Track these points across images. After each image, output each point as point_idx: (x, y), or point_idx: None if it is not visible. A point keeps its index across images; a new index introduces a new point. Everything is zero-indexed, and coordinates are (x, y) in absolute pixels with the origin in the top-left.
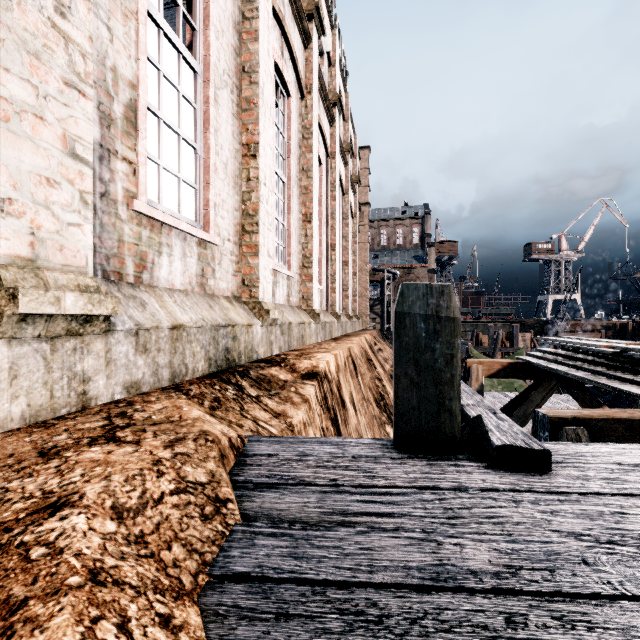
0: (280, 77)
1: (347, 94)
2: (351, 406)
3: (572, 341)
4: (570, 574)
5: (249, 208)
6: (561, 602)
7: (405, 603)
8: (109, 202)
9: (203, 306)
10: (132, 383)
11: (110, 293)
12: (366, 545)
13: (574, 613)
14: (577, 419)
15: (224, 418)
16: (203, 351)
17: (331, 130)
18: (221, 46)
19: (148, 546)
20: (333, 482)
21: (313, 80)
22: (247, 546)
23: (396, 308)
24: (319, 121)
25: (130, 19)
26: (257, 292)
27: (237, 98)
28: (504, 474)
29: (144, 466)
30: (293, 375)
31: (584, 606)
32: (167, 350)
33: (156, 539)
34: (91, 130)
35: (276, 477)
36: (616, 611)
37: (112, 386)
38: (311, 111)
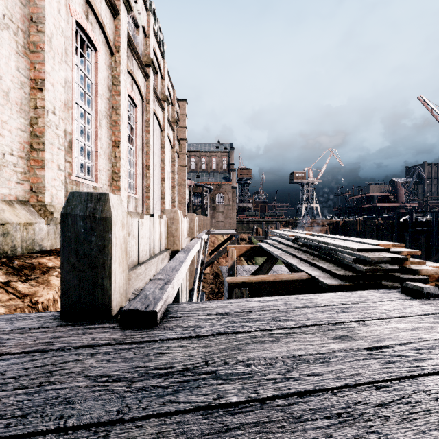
0: (86, 34)
1: (164, 60)
2: None
3: (280, 232)
4: (38, 416)
5: (36, 130)
6: None
7: None
8: None
9: None
10: None
11: None
12: None
13: None
14: (244, 283)
15: None
16: None
17: (146, 83)
18: None
19: None
20: None
21: (121, 43)
22: None
23: (62, 210)
24: (132, 74)
25: None
26: (43, 197)
27: (24, 41)
28: (118, 331)
29: None
30: None
31: None
32: None
33: None
34: None
35: None
36: None
37: None
38: (119, 65)
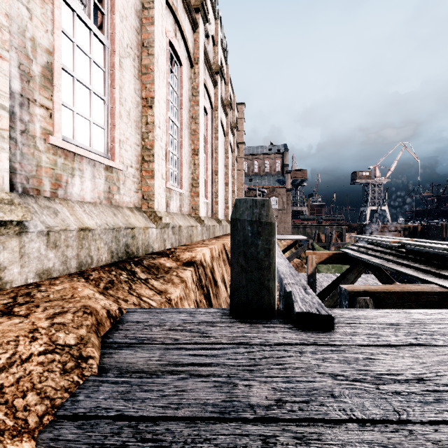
0: (174, 51)
1: (227, 66)
2: (222, 284)
3: (373, 238)
4: (319, 405)
5: (147, 144)
6: (306, 426)
7: (194, 431)
8: (28, 137)
9: (108, 214)
10: (44, 270)
11: (28, 204)
12: (181, 388)
13: (312, 434)
14: (366, 292)
15: (114, 295)
16: (106, 246)
17: (215, 90)
18: (125, 27)
19: (4, 396)
20: (176, 341)
21: (199, 55)
22: (92, 392)
23: (231, 216)
24: (205, 84)
25: (47, 3)
26: (153, 204)
27: (138, 65)
28: (300, 332)
29: (21, 334)
30: (177, 263)
31: (321, 428)
32: (75, 246)
33: (14, 390)
34: (7, 83)
35: (136, 338)
36: (342, 431)
37: (26, 273)
38: (198, 76)
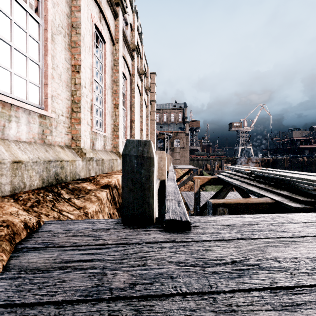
0: (99, 33)
1: (142, 46)
2: None
3: (236, 167)
4: (159, 284)
5: (75, 99)
6: (145, 300)
7: (60, 312)
8: None
9: (41, 150)
10: None
11: None
12: (63, 279)
13: (147, 306)
14: (224, 204)
15: (38, 211)
16: (38, 175)
17: (132, 63)
18: (57, 11)
19: None
20: (74, 244)
21: (119, 36)
22: None
23: (122, 152)
24: (124, 57)
25: None
26: (80, 143)
27: (68, 40)
28: (166, 234)
29: None
30: (96, 186)
31: (155, 301)
32: (9, 175)
33: None
34: None
35: (43, 243)
36: (168, 302)
37: None
38: (118, 52)
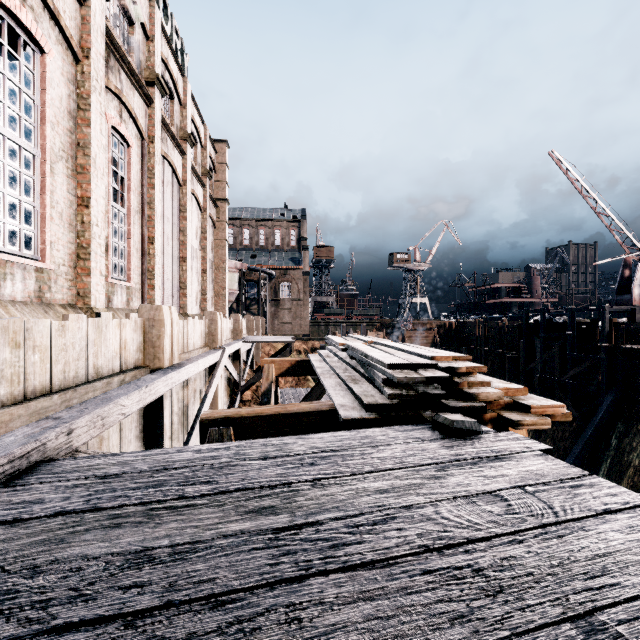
0: (20, 24)
1: (185, 78)
2: None
3: (333, 340)
4: None
5: None
6: None
7: None
8: None
9: None
10: None
11: None
12: None
13: None
14: (227, 419)
15: None
16: None
17: (149, 111)
18: None
19: None
20: None
21: (92, 44)
22: None
23: None
24: (119, 96)
25: None
26: None
27: None
28: None
29: None
30: None
31: None
32: None
33: None
34: None
35: None
36: None
37: None
38: (89, 79)
